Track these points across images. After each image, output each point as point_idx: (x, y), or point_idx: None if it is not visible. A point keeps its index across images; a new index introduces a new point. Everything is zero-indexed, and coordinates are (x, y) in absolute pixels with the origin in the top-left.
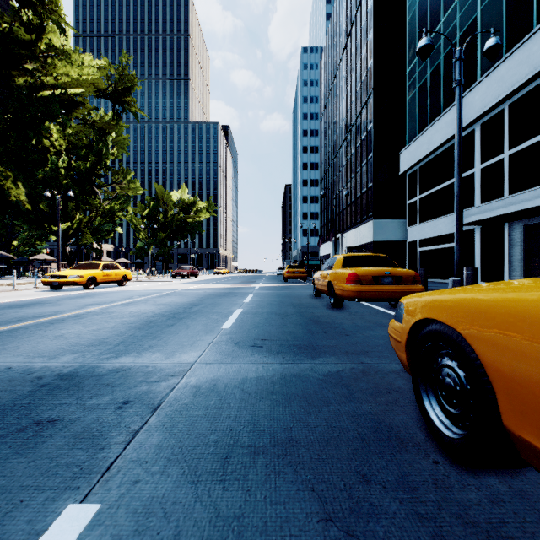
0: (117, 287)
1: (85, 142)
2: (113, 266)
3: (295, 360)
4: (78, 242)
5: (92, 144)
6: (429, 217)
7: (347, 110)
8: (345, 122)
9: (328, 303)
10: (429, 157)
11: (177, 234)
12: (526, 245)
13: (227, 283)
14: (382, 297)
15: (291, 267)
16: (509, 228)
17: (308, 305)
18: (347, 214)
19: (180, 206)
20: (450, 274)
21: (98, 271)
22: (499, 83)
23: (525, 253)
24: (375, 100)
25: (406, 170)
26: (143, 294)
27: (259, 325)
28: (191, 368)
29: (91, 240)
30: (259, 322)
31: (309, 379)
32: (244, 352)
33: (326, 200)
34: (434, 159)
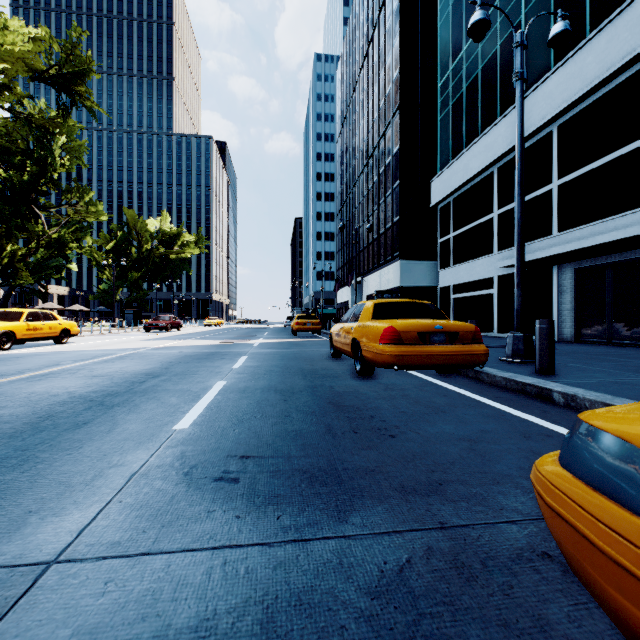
0: (53, 345)
1: (21, 145)
2: (46, 315)
3: (302, 527)
4: (10, 282)
5: (32, 150)
6: (464, 258)
7: (368, 130)
8: (366, 144)
9: (352, 368)
10: (465, 187)
11: (156, 275)
12: (577, 292)
13: (217, 339)
14: (432, 363)
15: (302, 316)
16: (557, 271)
17: (324, 372)
18: (368, 254)
19: (160, 238)
20: (490, 326)
21: (18, 323)
22: (547, 99)
23: (576, 301)
24: (401, 118)
25: (438, 201)
26: (82, 356)
27: (244, 417)
28: (27, 590)
29: (29, 279)
30: (245, 411)
31: (335, 619)
32: (194, 502)
33: (344, 237)
34: (470, 189)
